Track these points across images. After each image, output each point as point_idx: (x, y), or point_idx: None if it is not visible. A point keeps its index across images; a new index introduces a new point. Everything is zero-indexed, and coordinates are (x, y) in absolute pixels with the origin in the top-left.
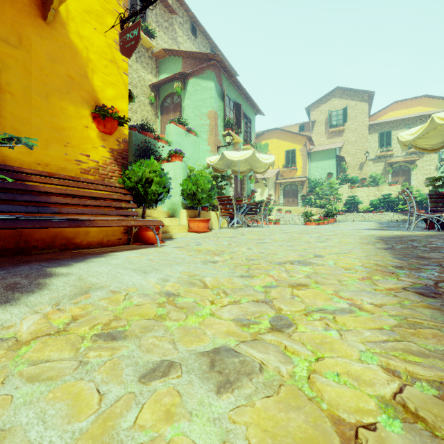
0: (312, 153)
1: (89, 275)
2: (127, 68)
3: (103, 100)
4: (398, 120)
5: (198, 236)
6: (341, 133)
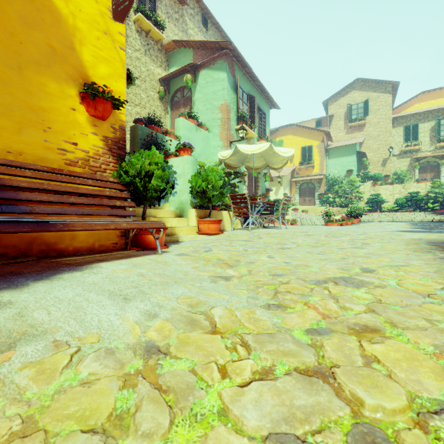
0: (330, 149)
1: (39, 305)
2: (125, 43)
3: (94, 78)
4: (426, 112)
5: (208, 239)
6: (362, 127)
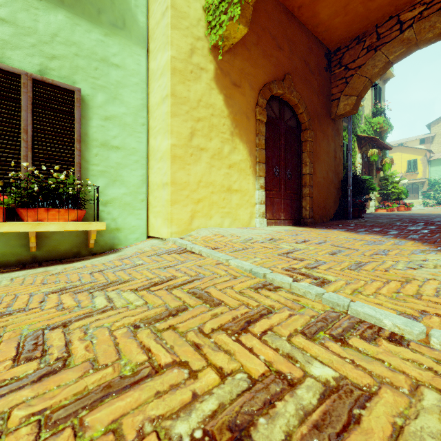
0: (432, 160)
1: None
2: None
3: None
4: None
5: None
6: None
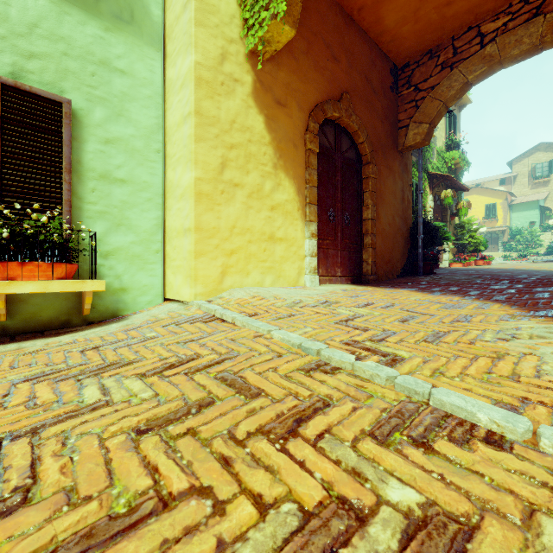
0: (513, 205)
1: None
2: None
3: None
4: None
5: None
6: (546, 183)
